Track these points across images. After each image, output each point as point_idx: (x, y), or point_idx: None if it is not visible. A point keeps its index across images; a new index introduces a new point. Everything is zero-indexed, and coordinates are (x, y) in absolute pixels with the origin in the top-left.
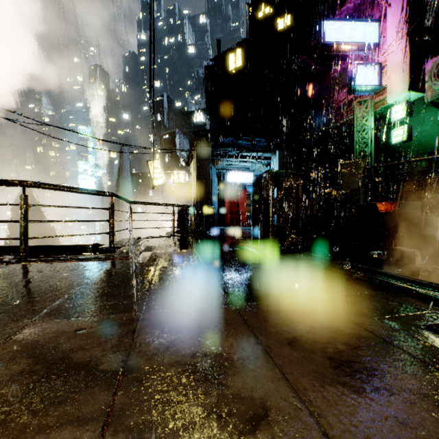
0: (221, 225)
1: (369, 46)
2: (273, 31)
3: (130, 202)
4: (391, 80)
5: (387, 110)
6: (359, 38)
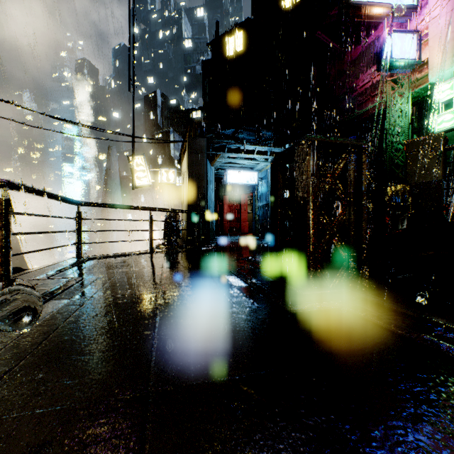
0: (219, 234)
1: (405, 10)
2: (279, 9)
3: (75, 202)
4: (434, 51)
5: (426, 92)
6: None
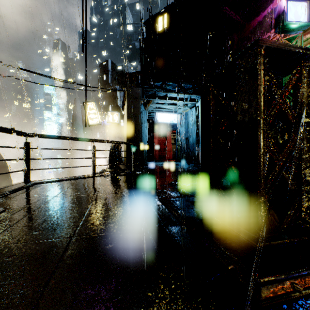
0: (151, 160)
1: None
2: None
3: (21, 133)
4: None
5: None
6: None
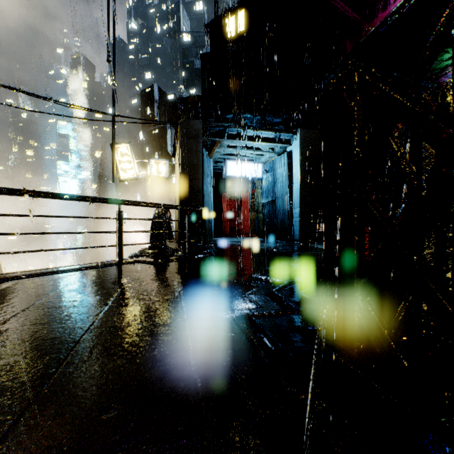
0: (218, 235)
1: None
2: None
3: None
4: None
5: None
6: None
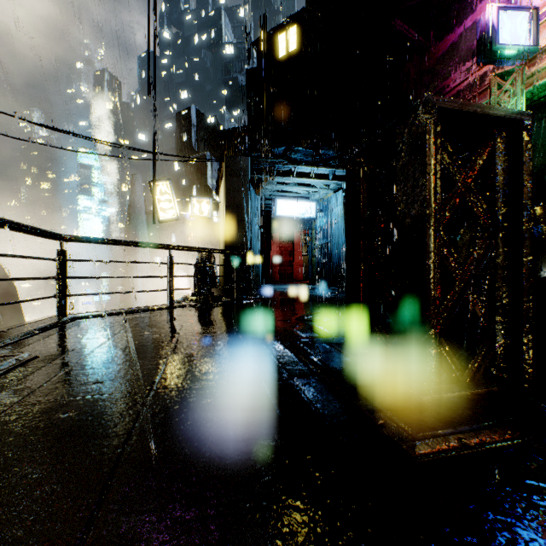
0: (267, 281)
1: None
2: None
3: (53, 235)
4: None
5: (544, 91)
6: None
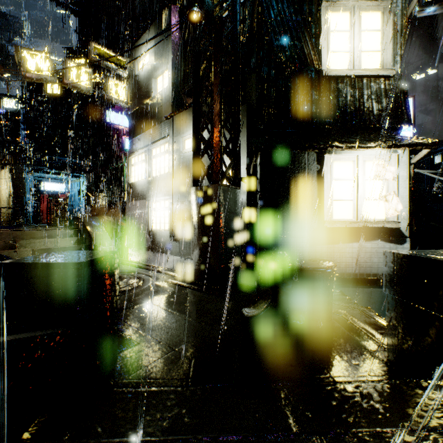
0: (37, 223)
1: None
2: None
3: None
4: None
5: None
6: (127, 125)
